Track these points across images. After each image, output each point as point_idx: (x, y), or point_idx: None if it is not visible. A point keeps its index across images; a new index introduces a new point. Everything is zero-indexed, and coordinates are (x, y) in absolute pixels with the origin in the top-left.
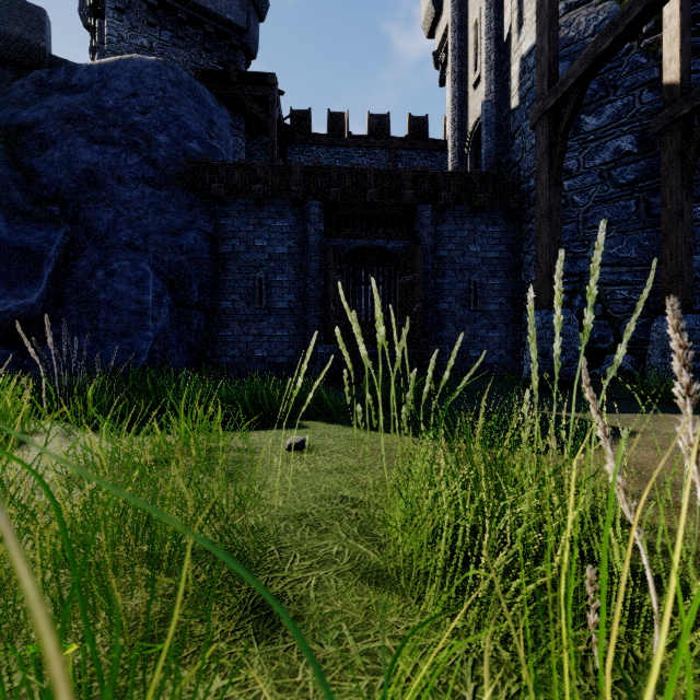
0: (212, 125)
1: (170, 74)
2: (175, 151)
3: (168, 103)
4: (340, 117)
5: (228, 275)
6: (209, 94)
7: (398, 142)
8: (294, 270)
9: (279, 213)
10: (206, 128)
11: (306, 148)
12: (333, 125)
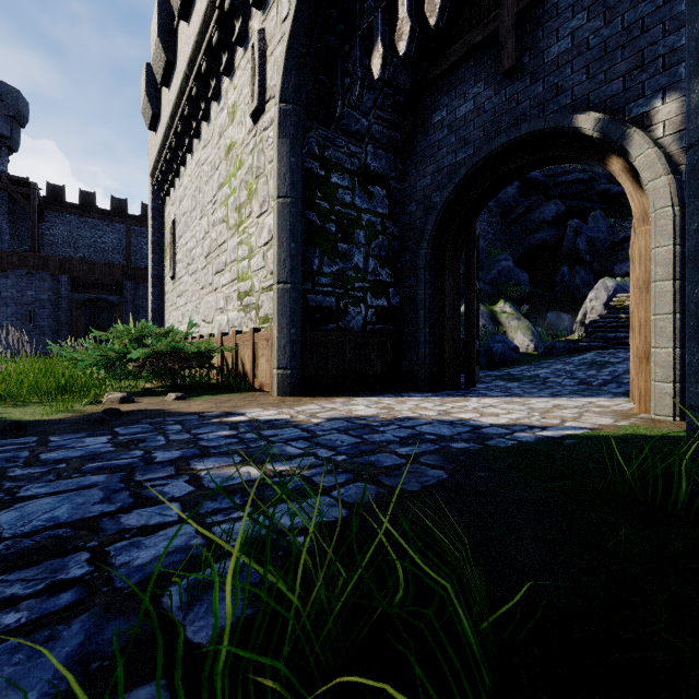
0: None
1: None
2: None
3: None
4: (90, 195)
5: (8, 308)
6: None
7: (133, 222)
8: (52, 307)
9: (42, 279)
10: None
11: (61, 214)
12: (84, 199)
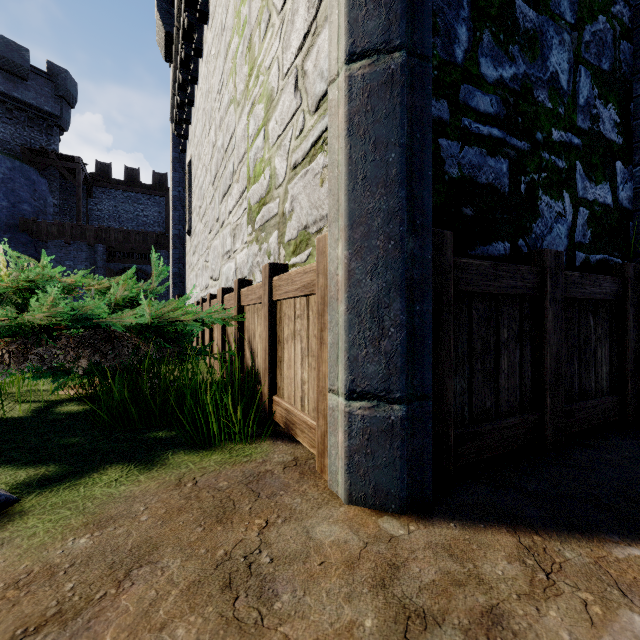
0: (37, 192)
1: (7, 163)
2: (13, 211)
3: (7, 182)
4: (134, 171)
5: None
6: (34, 171)
7: None
8: None
9: (80, 249)
10: (32, 195)
11: (107, 190)
12: (128, 175)
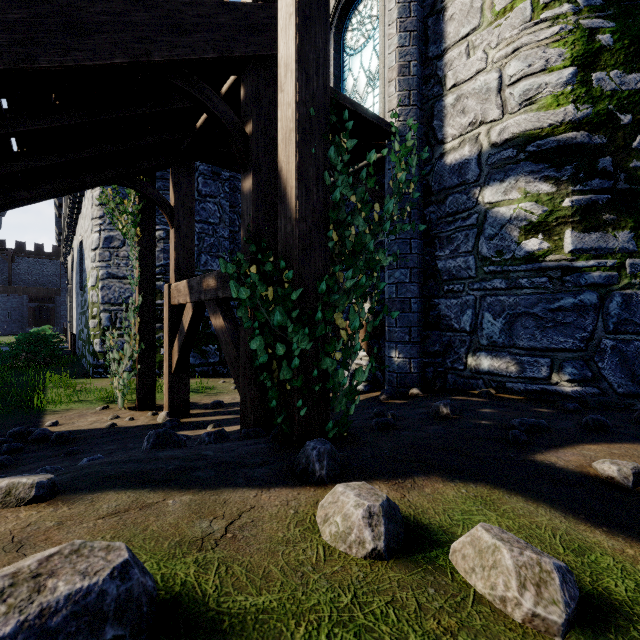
0: None
1: None
2: None
3: None
4: (40, 245)
5: None
6: None
7: None
8: (19, 310)
9: (15, 297)
10: None
11: (24, 258)
12: (36, 248)
